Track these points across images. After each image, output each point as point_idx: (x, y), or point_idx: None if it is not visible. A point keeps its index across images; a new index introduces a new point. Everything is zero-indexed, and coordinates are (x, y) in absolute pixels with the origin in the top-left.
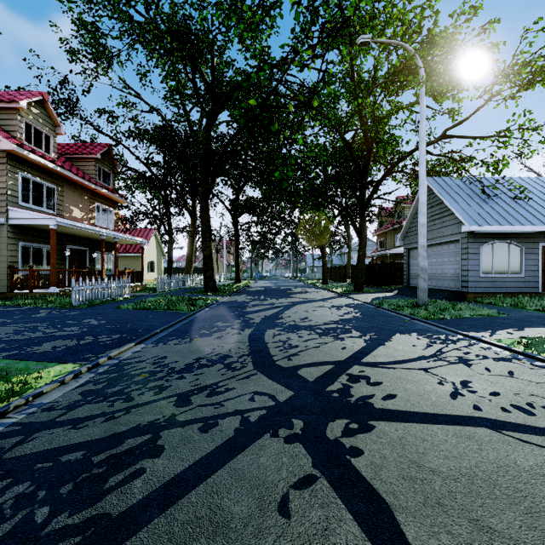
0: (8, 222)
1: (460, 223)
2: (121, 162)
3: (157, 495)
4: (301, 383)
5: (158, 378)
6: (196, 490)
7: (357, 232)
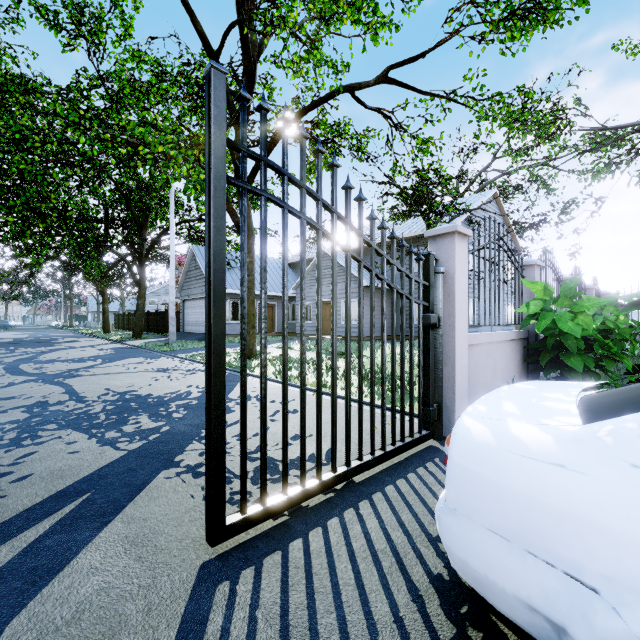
0: None
1: None
2: None
3: None
4: (46, 375)
5: None
6: None
7: (136, 282)
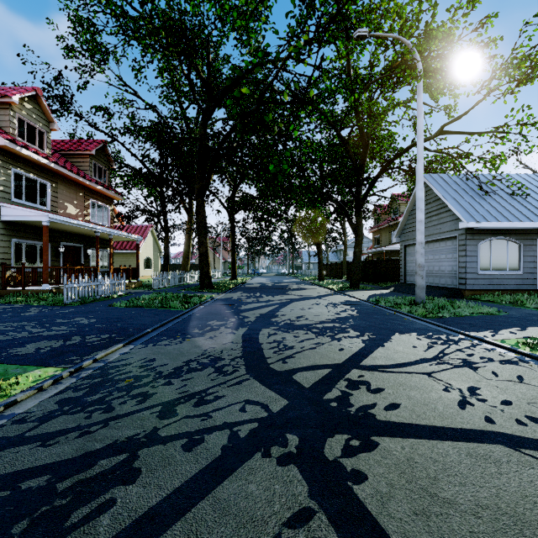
0: (1, 219)
1: (457, 220)
2: (118, 159)
3: (125, 536)
4: (297, 390)
5: (144, 384)
6: (172, 529)
7: (353, 229)
